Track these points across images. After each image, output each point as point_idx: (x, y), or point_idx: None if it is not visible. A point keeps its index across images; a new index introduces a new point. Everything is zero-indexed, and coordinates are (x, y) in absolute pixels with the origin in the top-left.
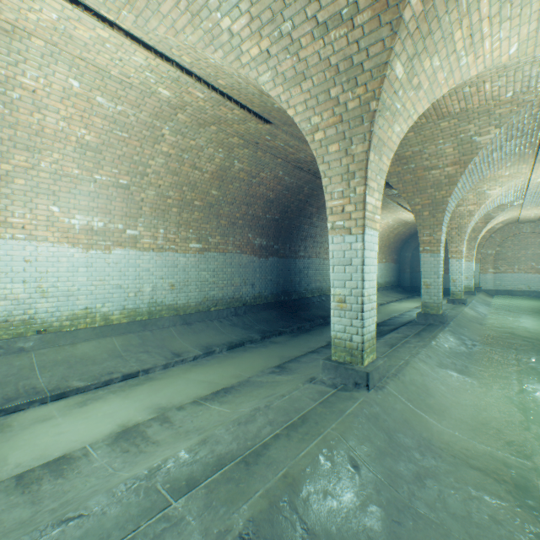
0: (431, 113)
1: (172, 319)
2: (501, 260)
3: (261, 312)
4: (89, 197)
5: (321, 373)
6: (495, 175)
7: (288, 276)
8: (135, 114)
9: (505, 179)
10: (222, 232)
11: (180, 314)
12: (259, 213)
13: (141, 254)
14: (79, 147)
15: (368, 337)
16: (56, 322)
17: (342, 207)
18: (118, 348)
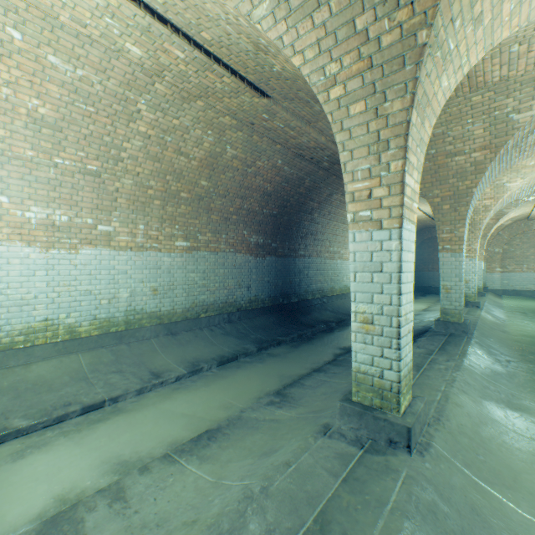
0: (463, 83)
1: (154, 329)
2: (509, 258)
3: (258, 318)
4: (48, 186)
5: (339, 419)
6: (518, 165)
7: (287, 277)
8: (101, 81)
9: (529, 170)
10: (213, 228)
11: (165, 322)
12: (255, 208)
13: (116, 254)
14: (32, 122)
15: (404, 372)
16: (5, 338)
17: (369, 192)
18: (84, 367)
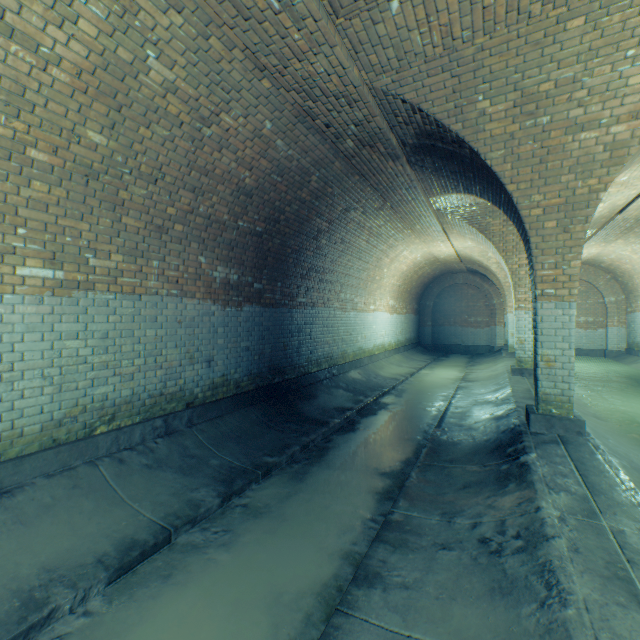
0: None
1: None
2: None
3: (228, 416)
4: None
5: None
6: None
7: (279, 339)
8: None
9: (616, 189)
10: (129, 245)
11: None
12: (222, 215)
13: None
14: None
15: None
16: None
17: None
18: None
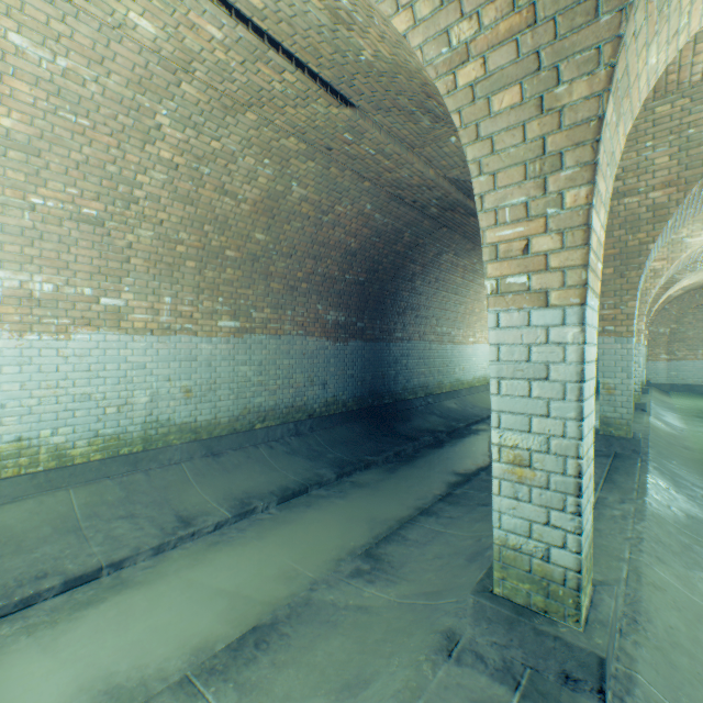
0: None
1: (187, 448)
2: (678, 342)
3: (338, 427)
4: (21, 238)
5: (472, 625)
6: None
7: (378, 369)
8: (97, 78)
9: None
10: (274, 302)
11: (203, 438)
12: (334, 273)
13: (129, 339)
14: None
15: (585, 550)
16: None
17: (525, 243)
18: (76, 511)
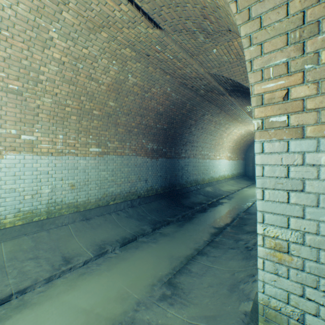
0: None
1: (71, 216)
2: None
3: (153, 202)
4: None
5: None
6: None
7: (173, 172)
8: (10, 5)
9: None
10: (119, 138)
11: (81, 210)
12: (151, 123)
13: (38, 158)
14: None
15: None
16: None
17: (286, 91)
18: (4, 256)
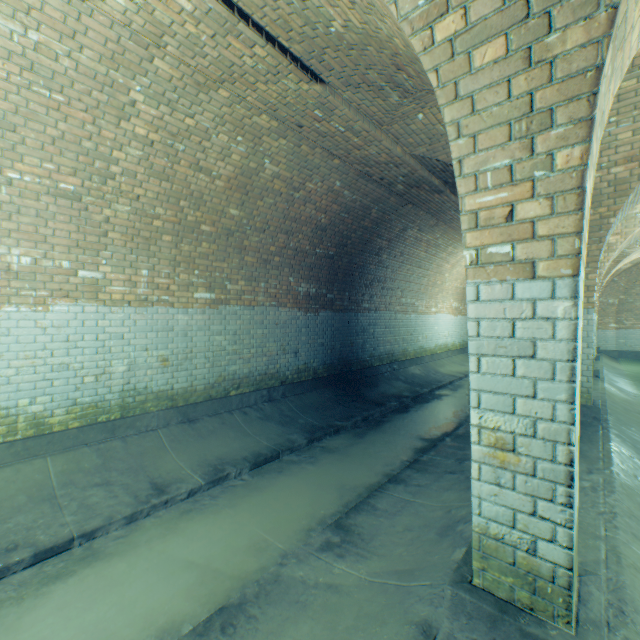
0: None
1: (163, 415)
2: (626, 311)
3: (309, 393)
4: None
5: (450, 619)
6: None
7: (347, 337)
8: (69, 53)
9: None
10: (248, 274)
11: (179, 404)
12: (305, 247)
13: (107, 310)
14: None
15: (574, 542)
16: None
17: (509, 209)
18: (53, 479)
